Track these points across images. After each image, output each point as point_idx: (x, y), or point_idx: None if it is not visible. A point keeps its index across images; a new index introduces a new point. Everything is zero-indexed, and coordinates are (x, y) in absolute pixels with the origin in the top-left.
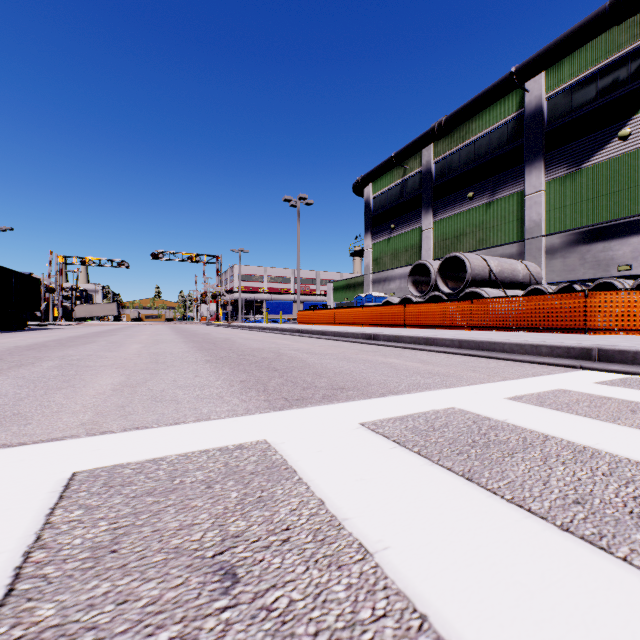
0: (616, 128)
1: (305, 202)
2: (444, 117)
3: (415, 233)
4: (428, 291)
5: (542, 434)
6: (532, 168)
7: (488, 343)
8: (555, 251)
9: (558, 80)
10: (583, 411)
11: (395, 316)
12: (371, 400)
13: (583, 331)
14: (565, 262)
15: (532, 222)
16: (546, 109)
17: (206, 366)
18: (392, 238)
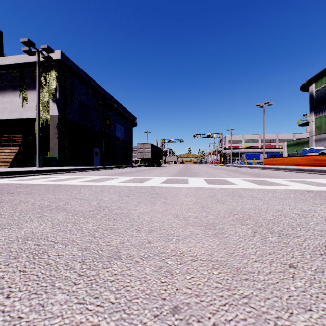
0: None
1: (268, 104)
2: None
3: None
4: None
5: (316, 182)
6: None
7: None
8: None
9: None
10: None
11: (322, 161)
12: (284, 179)
13: None
14: None
15: None
16: None
17: (240, 174)
18: None
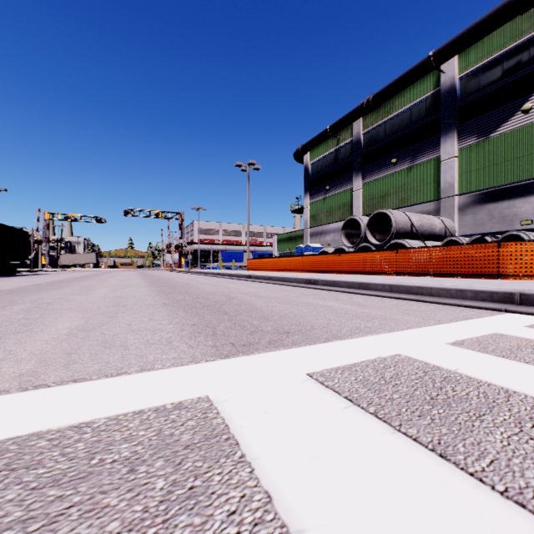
0: (519, 103)
1: (254, 167)
2: (372, 95)
3: (347, 193)
4: (358, 242)
5: (501, 388)
6: (447, 138)
7: (416, 288)
8: (466, 208)
9: (469, 62)
10: (530, 359)
11: (331, 264)
12: (316, 346)
13: (496, 277)
14: (475, 218)
15: (447, 184)
16: (459, 87)
17: (162, 309)
18: (327, 198)
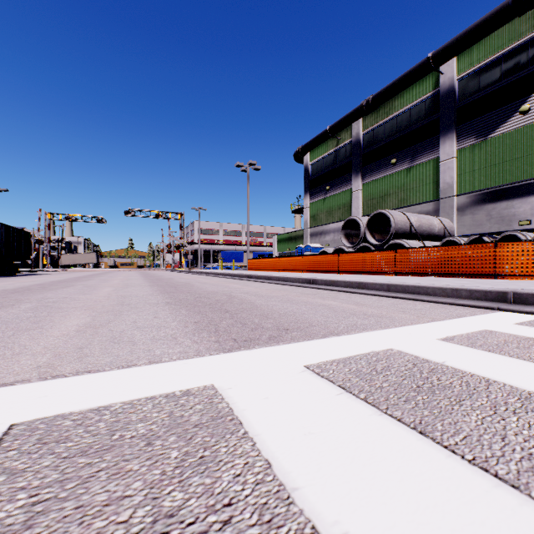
0: (517, 104)
1: (254, 167)
2: (371, 96)
3: (346, 194)
4: (358, 242)
5: (483, 378)
6: (446, 138)
7: (413, 287)
8: (465, 209)
9: (468, 64)
10: (514, 353)
11: (330, 263)
12: (314, 341)
13: (493, 276)
14: (474, 218)
15: (446, 184)
16: (458, 88)
17: (165, 308)
18: (327, 198)
